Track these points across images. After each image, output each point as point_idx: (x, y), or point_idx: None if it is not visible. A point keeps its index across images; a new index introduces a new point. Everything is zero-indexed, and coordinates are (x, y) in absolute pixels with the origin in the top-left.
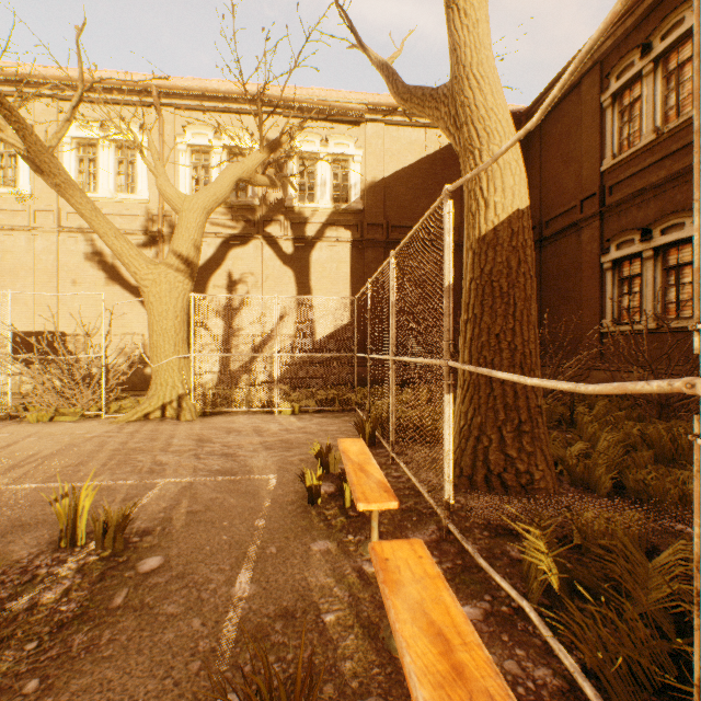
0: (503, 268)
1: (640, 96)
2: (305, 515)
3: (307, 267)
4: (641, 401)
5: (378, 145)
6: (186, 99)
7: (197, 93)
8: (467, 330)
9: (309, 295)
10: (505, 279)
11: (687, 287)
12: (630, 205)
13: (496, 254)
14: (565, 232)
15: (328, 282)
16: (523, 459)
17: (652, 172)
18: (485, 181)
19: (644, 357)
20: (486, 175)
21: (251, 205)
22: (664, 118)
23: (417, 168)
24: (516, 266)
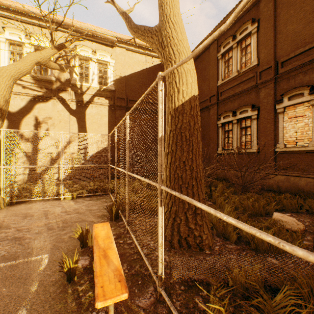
0: (187, 126)
1: (232, 56)
2: (62, 295)
3: (84, 117)
4: (235, 184)
5: (122, 59)
6: (5, 11)
7: (13, 9)
8: (168, 158)
9: (85, 131)
10: (188, 132)
11: (248, 136)
12: (228, 101)
13: (183, 118)
14: (204, 110)
15: (96, 125)
16: (197, 229)
17: (236, 88)
18: (178, 78)
19: (238, 166)
20: (178, 75)
21: (50, 80)
22: (240, 67)
23: (141, 73)
24: (193, 125)
